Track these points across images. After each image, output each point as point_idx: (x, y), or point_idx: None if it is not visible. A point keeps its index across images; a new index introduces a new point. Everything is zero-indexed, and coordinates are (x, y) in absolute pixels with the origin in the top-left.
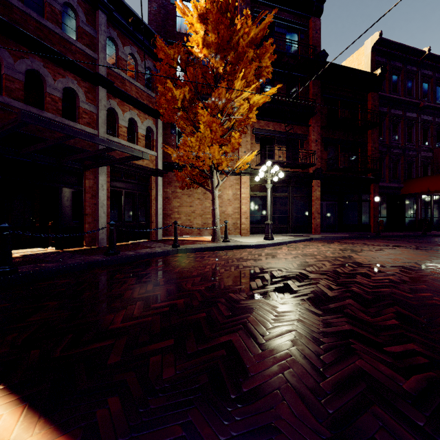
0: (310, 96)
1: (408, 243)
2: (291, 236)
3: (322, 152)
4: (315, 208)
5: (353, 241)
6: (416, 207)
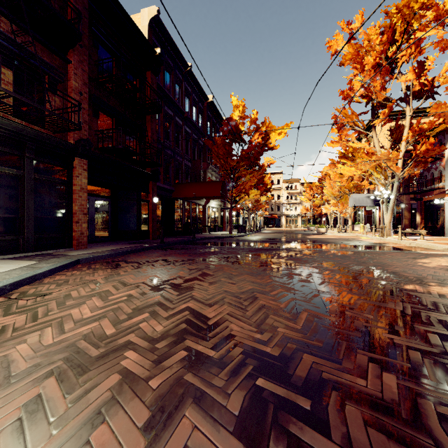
0: (69, 11)
1: (204, 253)
2: (28, 258)
3: (91, 117)
4: (79, 205)
5: (146, 257)
6: (182, 212)
